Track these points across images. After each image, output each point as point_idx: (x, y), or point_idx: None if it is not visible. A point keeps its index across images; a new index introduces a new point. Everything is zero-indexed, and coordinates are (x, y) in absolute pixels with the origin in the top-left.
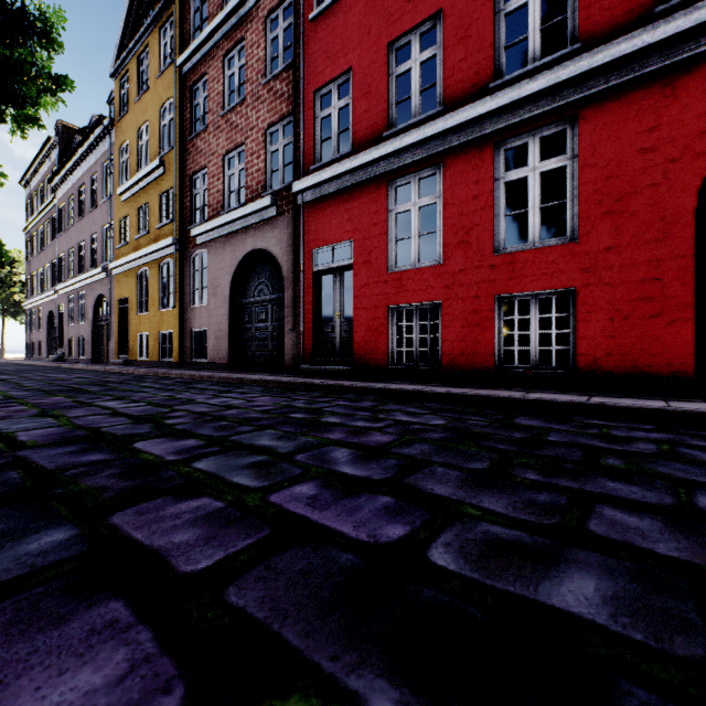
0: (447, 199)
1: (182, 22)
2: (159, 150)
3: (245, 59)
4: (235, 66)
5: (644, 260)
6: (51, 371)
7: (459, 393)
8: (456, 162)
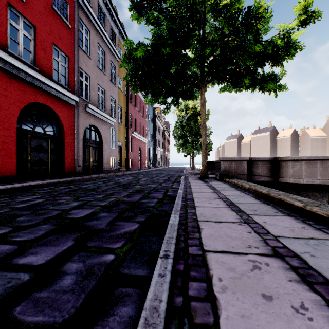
0: None
1: None
2: None
3: None
4: None
5: (3, 135)
6: None
7: None
8: None
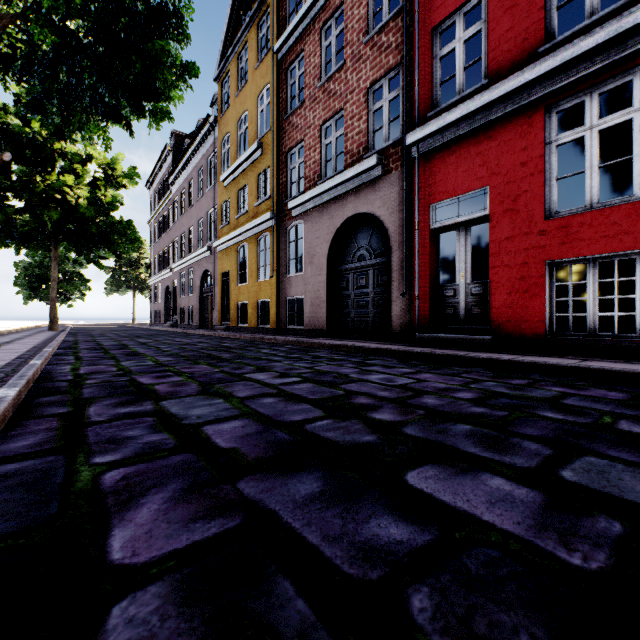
0: None
1: (278, 10)
2: (257, 135)
3: (344, 23)
4: (332, 35)
5: None
6: (173, 335)
7: None
8: None
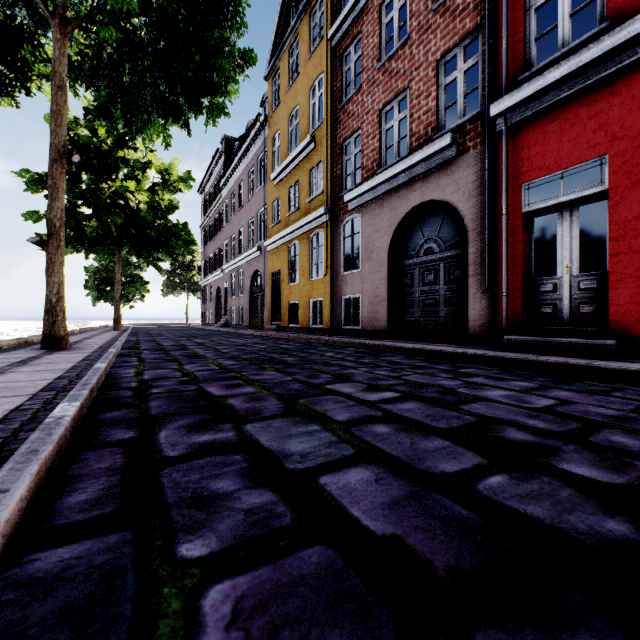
0: None
1: None
2: (309, 128)
3: None
4: (394, 9)
5: None
6: (226, 335)
7: None
8: None
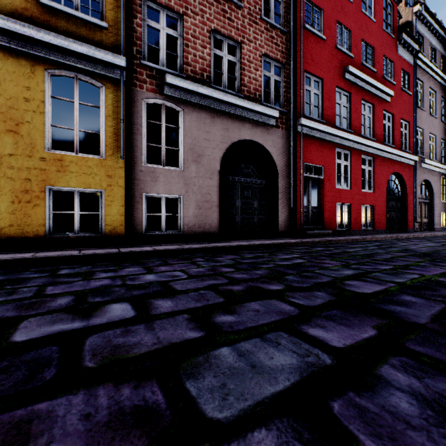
0: (352, 166)
1: None
2: None
3: None
4: None
5: (381, 201)
6: None
7: (399, 235)
8: (354, 154)
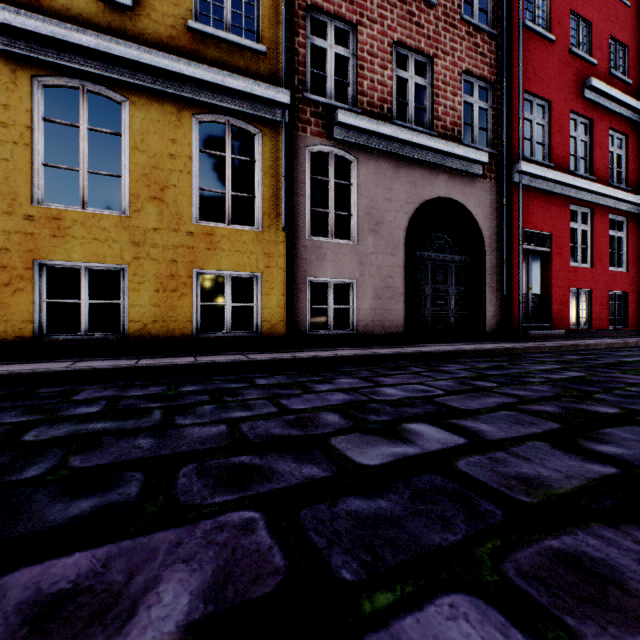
0: (594, 231)
1: None
2: None
3: None
4: None
5: (639, 285)
6: None
7: None
8: (597, 213)
